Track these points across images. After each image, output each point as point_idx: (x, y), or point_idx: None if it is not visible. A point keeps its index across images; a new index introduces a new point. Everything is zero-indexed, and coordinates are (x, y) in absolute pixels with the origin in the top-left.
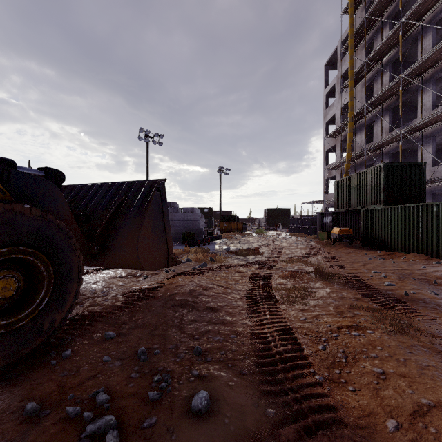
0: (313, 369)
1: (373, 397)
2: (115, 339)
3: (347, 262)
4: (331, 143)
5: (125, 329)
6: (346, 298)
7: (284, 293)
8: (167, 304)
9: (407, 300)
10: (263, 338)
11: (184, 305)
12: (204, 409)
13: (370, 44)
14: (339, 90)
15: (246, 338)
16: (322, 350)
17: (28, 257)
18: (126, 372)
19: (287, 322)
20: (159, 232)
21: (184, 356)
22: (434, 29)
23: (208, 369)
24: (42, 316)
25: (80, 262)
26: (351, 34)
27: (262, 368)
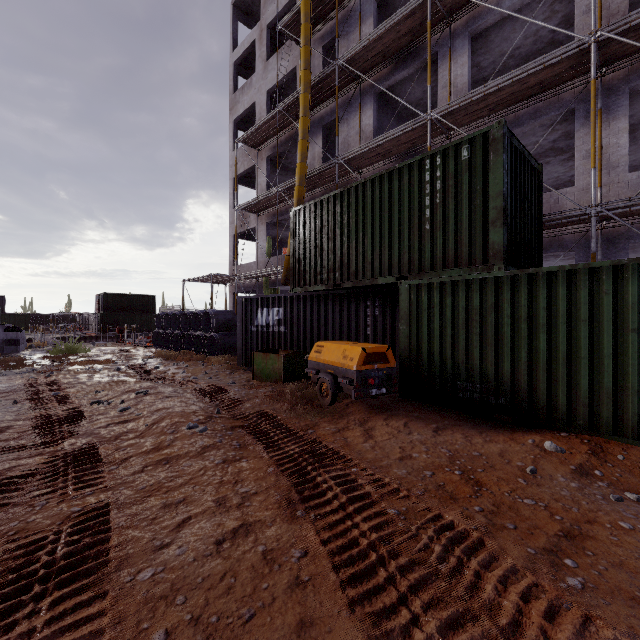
0: None
1: None
2: None
3: None
4: (247, 162)
5: None
6: None
7: None
8: None
9: None
10: None
11: None
12: None
13: None
14: (264, 54)
15: None
16: None
17: None
18: None
19: None
20: None
21: None
22: None
23: None
24: None
25: None
26: None
27: None
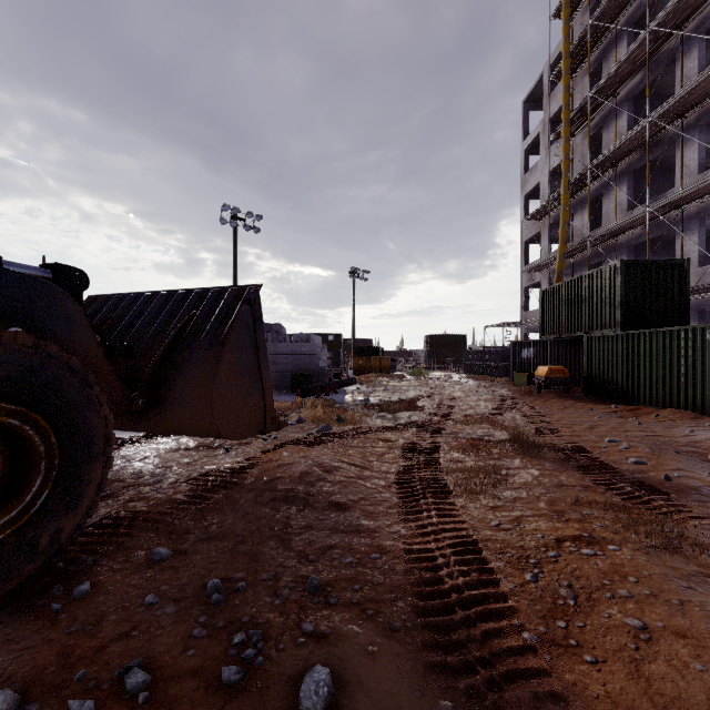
0: (518, 621)
1: (632, 676)
2: (170, 561)
3: (563, 422)
4: (534, 230)
5: (188, 542)
6: (566, 485)
7: (461, 477)
8: (262, 497)
9: (670, 489)
10: (428, 560)
11: (292, 499)
12: (323, 704)
13: (597, 68)
14: (546, 144)
15: (397, 559)
16: (532, 583)
17: (10, 420)
18: (184, 626)
19: (468, 530)
20: (249, 374)
21: (289, 593)
22: (703, 42)
23: (332, 619)
24: (36, 525)
25: (108, 426)
26: (567, 51)
27: (426, 618)
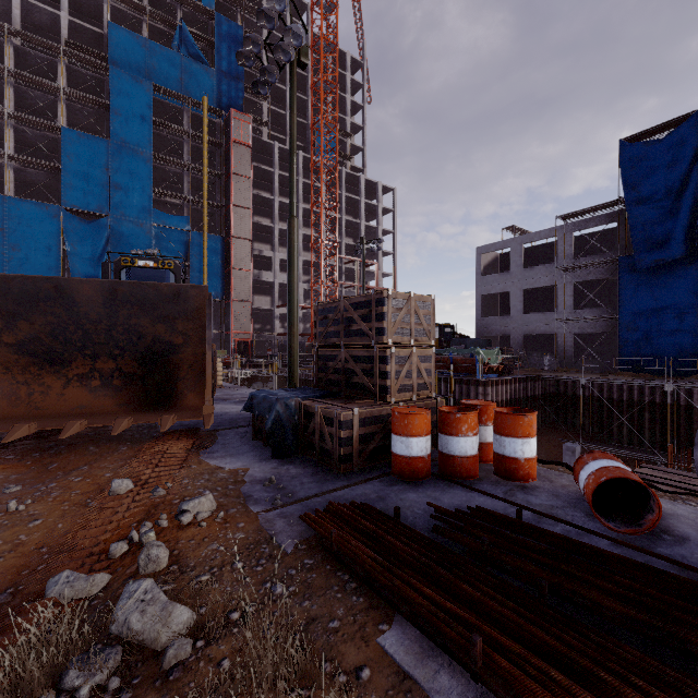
0: None
1: None
2: None
3: None
4: None
5: None
6: None
7: None
8: None
9: None
10: None
11: None
12: None
13: None
14: None
15: None
16: None
17: None
18: None
19: None
20: None
21: None
22: None
23: None
24: None
25: None
26: None
27: None
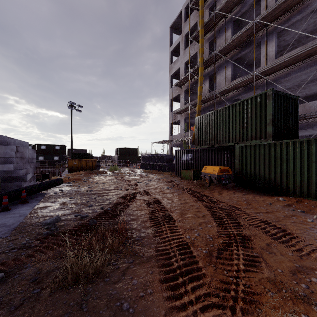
0: None
1: None
2: None
3: None
4: (176, 93)
5: None
6: None
7: None
8: None
9: None
10: None
11: None
12: None
13: (212, 6)
14: (183, 47)
15: None
16: None
17: None
18: None
19: None
20: None
21: None
22: None
23: None
24: None
25: None
26: None
27: None
